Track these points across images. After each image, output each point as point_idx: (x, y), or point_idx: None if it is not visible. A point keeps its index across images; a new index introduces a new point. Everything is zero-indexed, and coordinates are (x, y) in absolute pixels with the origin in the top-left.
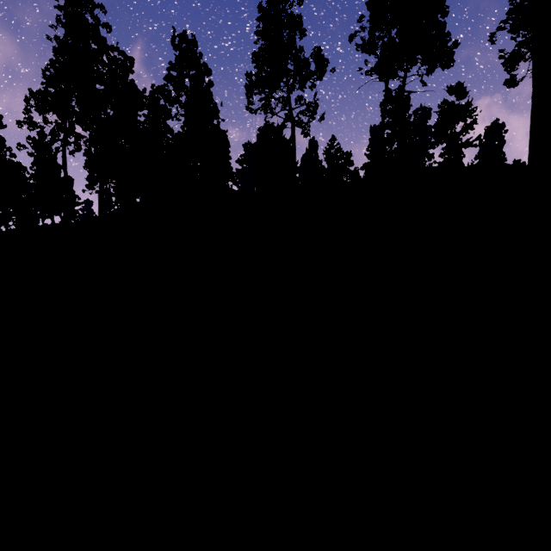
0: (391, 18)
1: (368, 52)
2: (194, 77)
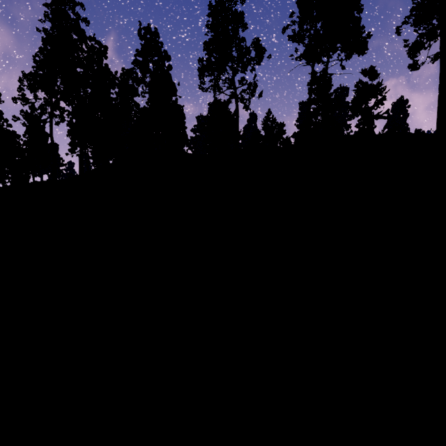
0: (316, 14)
1: (298, 42)
2: (156, 61)
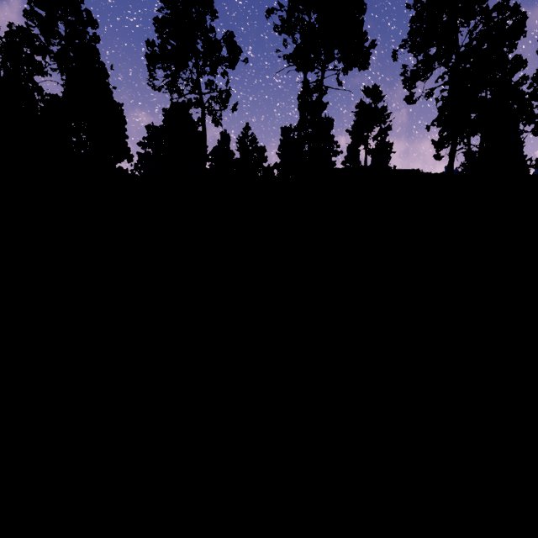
0: None
1: (288, 32)
2: (70, 22)
